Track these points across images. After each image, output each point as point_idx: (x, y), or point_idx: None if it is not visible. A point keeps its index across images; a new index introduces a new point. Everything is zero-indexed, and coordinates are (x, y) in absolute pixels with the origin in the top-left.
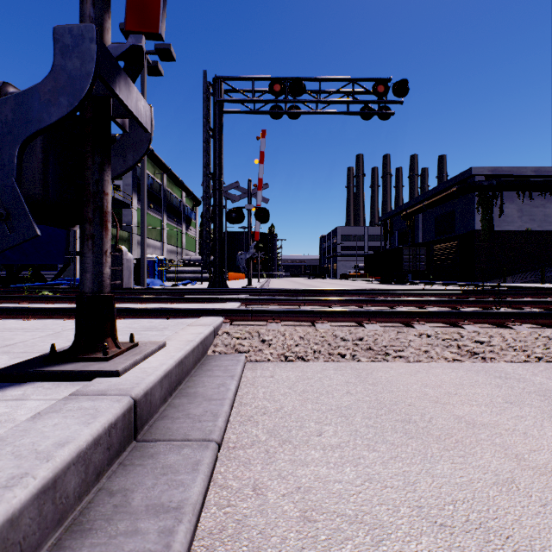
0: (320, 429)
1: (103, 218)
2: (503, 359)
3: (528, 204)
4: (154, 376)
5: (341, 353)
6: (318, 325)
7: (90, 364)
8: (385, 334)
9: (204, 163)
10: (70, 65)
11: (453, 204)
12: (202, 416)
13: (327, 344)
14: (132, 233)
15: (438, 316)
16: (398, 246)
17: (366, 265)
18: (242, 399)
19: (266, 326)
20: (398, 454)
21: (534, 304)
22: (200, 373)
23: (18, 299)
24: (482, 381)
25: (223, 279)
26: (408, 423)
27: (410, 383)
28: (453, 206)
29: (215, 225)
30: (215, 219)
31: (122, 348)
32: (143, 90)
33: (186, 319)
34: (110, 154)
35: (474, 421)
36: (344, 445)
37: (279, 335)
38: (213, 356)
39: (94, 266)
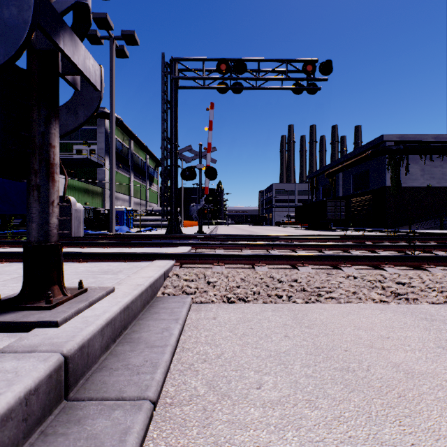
0: (259, 379)
1: (50, 170)
2: (425, 300)
3: (429, 165)
4: (94, 326)
5: (279, 294)
6: (257, 268)
7: (31, 313)
8: (316, 276)
9: (163, 130)
10: (7, 13)
11: (367, 165)
12: (141, 366)
13: (265, 286)
14: (105, 188)
15: (362, 260)
16: (323, 199)
17: (296, 214)
18: (185, 344)
19: (211, 268)
20: (341, 413)
21: (441, 248)
22: (147, 315)
23: (1, 244)
24: (410, 323)
25: (178, 226)
26: (347, 372)
27: (344, 325)
28: (367, 166)
29: (171, 181)
30: (171, 176)
31: (68, 295)
32: (112, 69)
33: (141, 262)
34: (58, 109)
35: (412, 369)
36: (284, 400)
37: (223, 277)
38: (162, 298)
39: (40, 216)
